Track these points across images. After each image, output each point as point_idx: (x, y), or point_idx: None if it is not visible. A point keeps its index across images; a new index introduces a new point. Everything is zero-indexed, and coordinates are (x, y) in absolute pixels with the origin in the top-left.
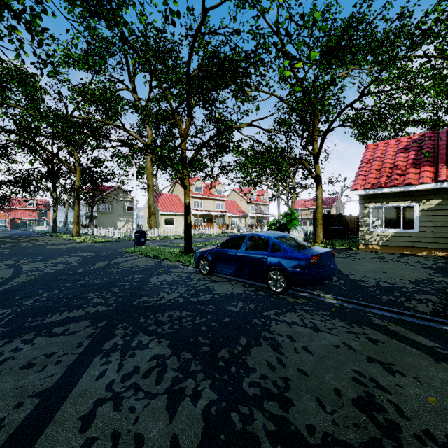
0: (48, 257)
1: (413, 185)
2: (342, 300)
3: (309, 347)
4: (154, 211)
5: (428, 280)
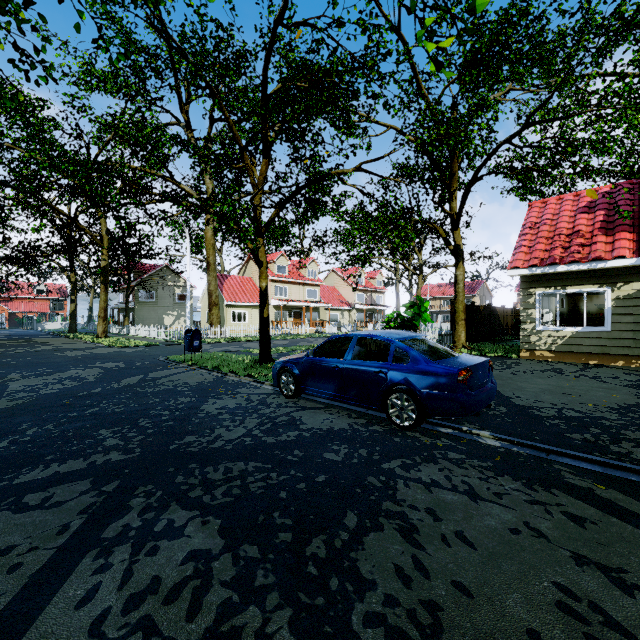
0: (53, 370)
1: (603, 260)
2: (509, 441)
3: (466, 533)
4: (217, 301)
5: (639, 406)
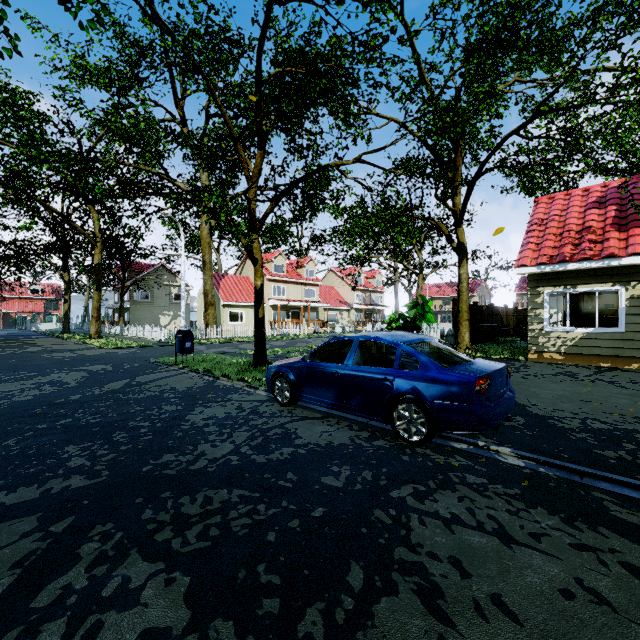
0: (34, 373)
1: (617, 257)
2: (534, 460)
3: (505, 597)
4: (213, 301)
5: None
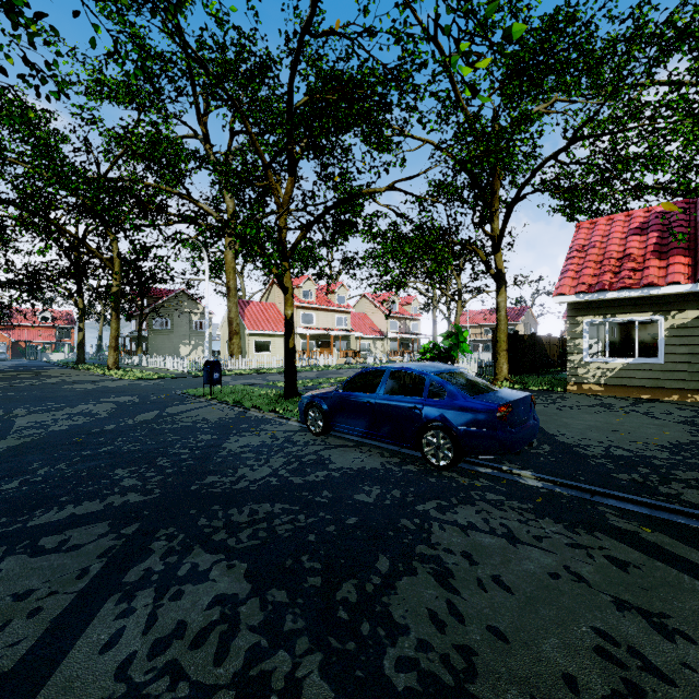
0: (61, 405)
1: (656, 286)
2: (552, 481)
3: (503, 577)
4: (237, 330)
5: (692, 444)
